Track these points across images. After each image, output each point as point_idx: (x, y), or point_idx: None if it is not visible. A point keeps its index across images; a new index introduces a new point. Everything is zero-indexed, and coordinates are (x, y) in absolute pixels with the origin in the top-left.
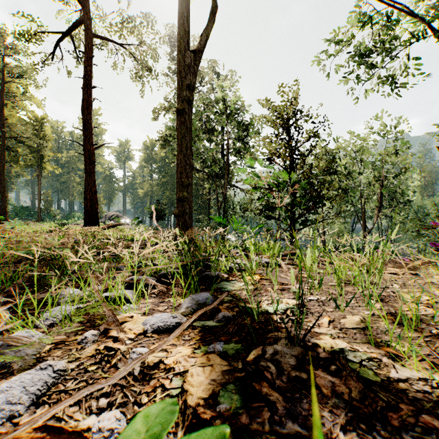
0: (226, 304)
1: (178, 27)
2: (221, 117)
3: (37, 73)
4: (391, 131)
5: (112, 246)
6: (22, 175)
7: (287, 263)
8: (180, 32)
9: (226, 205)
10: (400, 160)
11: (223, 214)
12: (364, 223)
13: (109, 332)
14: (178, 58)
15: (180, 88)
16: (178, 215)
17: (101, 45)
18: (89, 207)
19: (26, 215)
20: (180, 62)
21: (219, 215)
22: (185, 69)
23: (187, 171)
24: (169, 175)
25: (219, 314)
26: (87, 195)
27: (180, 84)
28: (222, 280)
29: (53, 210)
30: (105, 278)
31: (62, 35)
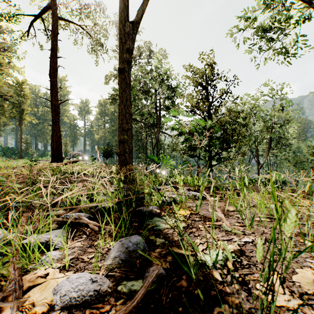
0: (158, 249)
1: (120, 2)
2: (155, 82)
3: (18, 48)
4: (278, 93)
5: (64, 180)
6: (8, 124)
7: (211, 195)
8: (121, 6)
9: (159, 146)
10: (284, 114)
11: (157, 153)
12: (258, 160)
13: (2, 309)
14: (119, 27)
15: (121, 51)
16: (120, 153)
17: (65, 26)
18: (55, 148)
19: (11, 154)
20: (121, 30)
21: (153, 153)
22: (125, 36)
23: (127, 118)
24: (117, 124)
25: (150, 271)
26: (53, 139)
27: (121, 47)
28: (154, 216)
29: (31, 150)
30: (35, 218)
31: (35, 18)
